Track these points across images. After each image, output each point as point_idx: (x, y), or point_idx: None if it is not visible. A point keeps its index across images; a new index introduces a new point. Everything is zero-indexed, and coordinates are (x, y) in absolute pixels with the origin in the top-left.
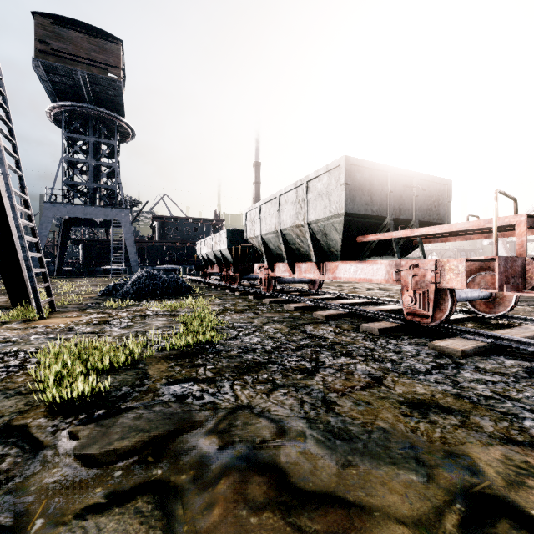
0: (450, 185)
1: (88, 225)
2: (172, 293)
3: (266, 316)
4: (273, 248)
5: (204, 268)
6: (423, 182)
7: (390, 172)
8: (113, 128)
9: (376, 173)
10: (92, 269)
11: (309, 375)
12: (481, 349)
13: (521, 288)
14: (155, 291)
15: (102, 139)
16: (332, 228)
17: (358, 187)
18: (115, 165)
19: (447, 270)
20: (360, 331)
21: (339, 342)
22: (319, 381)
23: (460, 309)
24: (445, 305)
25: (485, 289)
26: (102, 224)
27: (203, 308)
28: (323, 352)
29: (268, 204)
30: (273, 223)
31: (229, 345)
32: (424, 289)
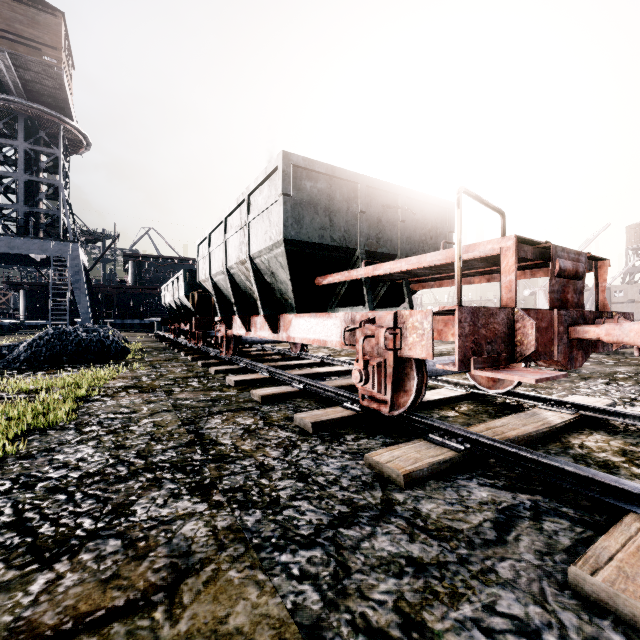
0: (452, 210)
1: (22, 264)
2: (90, 359)
3: (177, 398)
4: (227, 294)
5: (170, 322)
6: (414, 202)
7: (361, 183)
8: (57, 134)
9: (339, 183)
10: (35, 323)
11: (37, 571)
12: (445, 465)
13: (503, 361)
14: (62, 357)
15: (38, 147)
16: (277, 264)
17: (308, 201)
18: (59, 183)
19: (410, 329)
20: (290, 426)
21: (226, 454)
22: (31, 595)
23: (459, 382)
24: (411, 385)
25: (441, 365)
26: (44, 262)
27: (91, 385)
28: (165, 484)
29: (216, 232)
30: (220, 258)
31: (4, 473)
32: (380, 358)
